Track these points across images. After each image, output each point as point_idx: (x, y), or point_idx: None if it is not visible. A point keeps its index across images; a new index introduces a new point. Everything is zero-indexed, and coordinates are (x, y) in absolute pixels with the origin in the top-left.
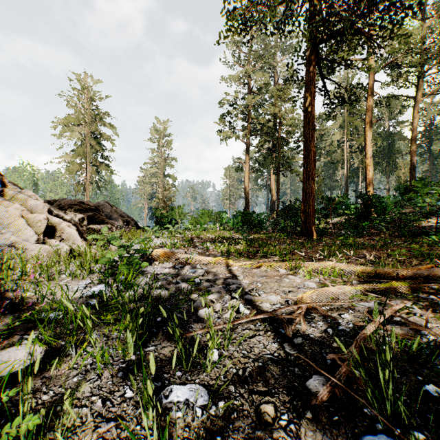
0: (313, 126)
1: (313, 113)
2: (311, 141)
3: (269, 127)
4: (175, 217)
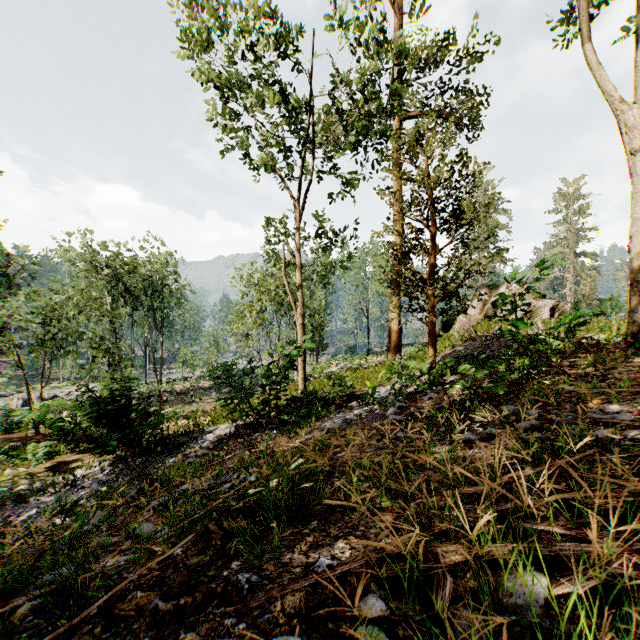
0: None
1: None
2: None
3: None
4: (605, 311)
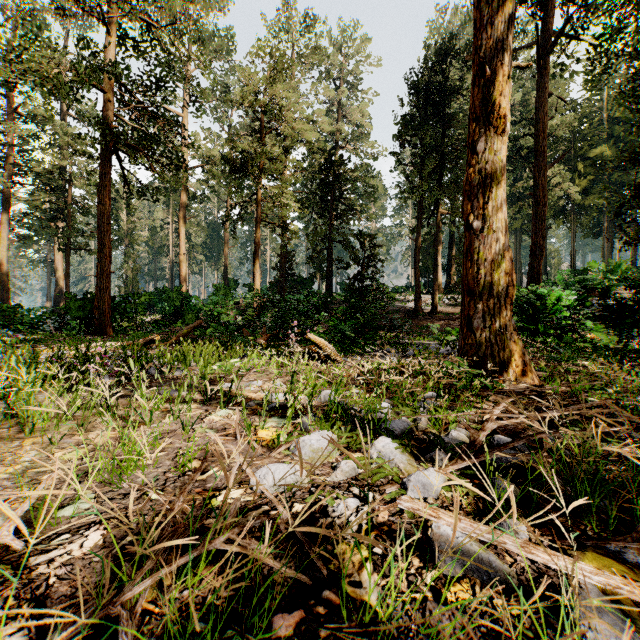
0: (109, 220)
1: (109, 208)
2: (107, 235)
3: (52, 179)
4: None
